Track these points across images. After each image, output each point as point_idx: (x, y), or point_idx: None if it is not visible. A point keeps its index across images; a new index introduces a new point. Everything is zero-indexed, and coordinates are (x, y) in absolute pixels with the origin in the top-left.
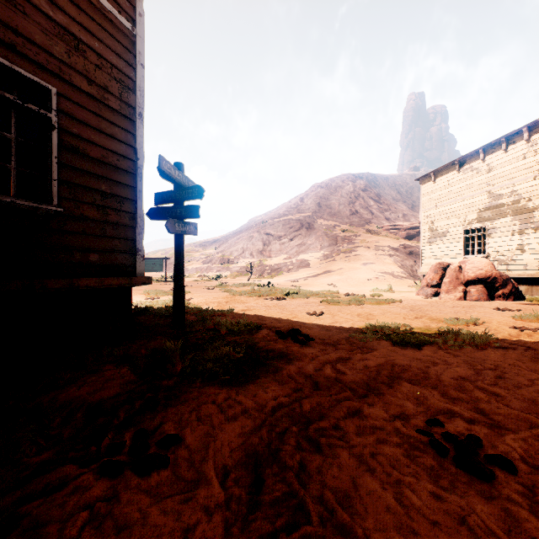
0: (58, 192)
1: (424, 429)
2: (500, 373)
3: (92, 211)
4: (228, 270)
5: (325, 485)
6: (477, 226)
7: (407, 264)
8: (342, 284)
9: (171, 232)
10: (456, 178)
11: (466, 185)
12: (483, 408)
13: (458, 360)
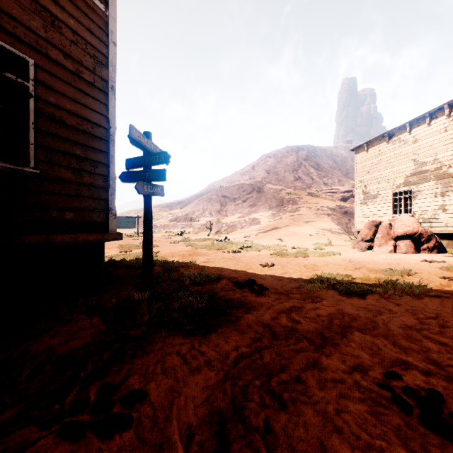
0: (35, 155)
1: (383, 382)
2: (443, 322)
3: (67, 174)
4: (191, 227)
5: (293, 449)
6: (404, 190)
7: (342, 221)
8: (288, 239)
9: (140, 193)
10: (386, 149)
11: (395, 154)
12: (436, 358)
13: (401, 309)
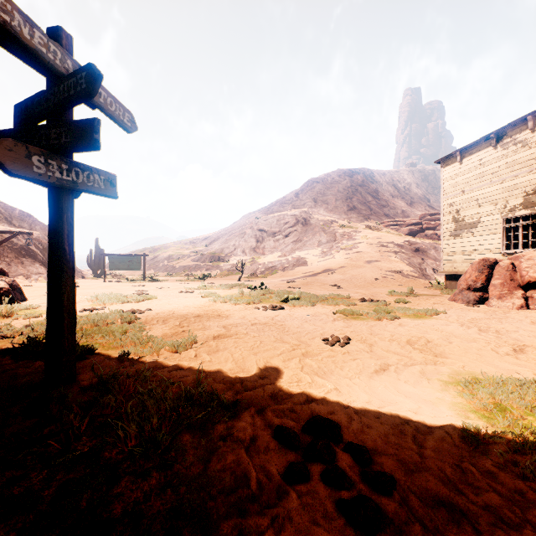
0: None
1: None
2: None
3: None
4: (218, 269)
5: None
6: (524, 214)
7: (414, 261)
8: (347, 284)
9: (12, 174)
10: (492, 156)
11: (507, 163)
12: None
13: None
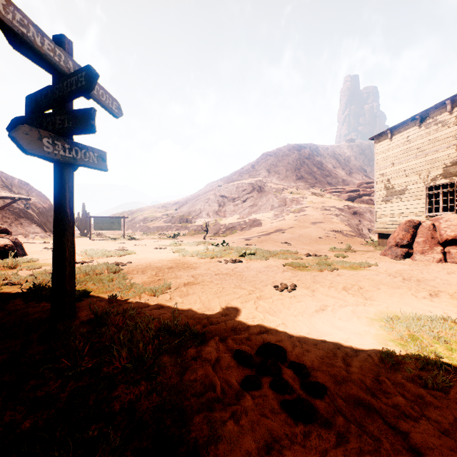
0: None
1: None
2: None
3: None
4: (186, 229)
5: None
6: (443, 182)
7: (352, 223)
8: (295, 242)
9: (28, 153)
10: (417, 134)
11: (429, 140)
12: None
13: None
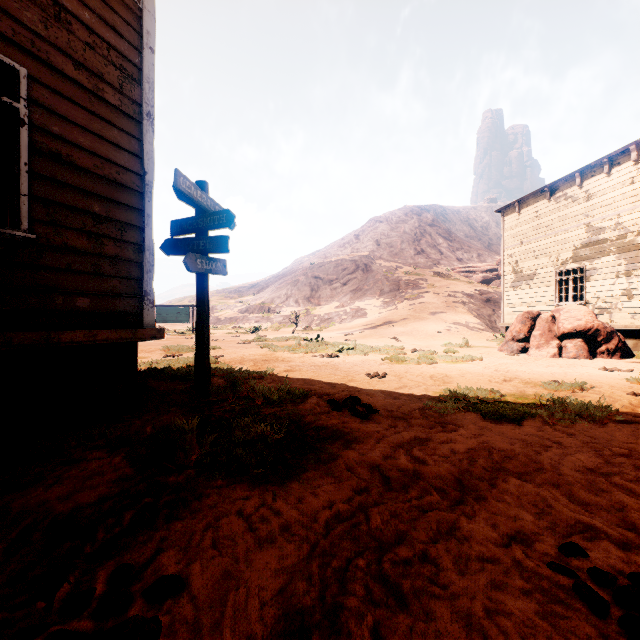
0: (30, 212)
1: (557, 560)
2: None
3: (80, 240)
4: (269, 321)
5: None
6: (573, 267)
7: (484, 313)
8: (406, 337)
9: (191, 271)
10: (547, 209)
11: (559, 217)
12: (636, 521)
13: (576, 442)
